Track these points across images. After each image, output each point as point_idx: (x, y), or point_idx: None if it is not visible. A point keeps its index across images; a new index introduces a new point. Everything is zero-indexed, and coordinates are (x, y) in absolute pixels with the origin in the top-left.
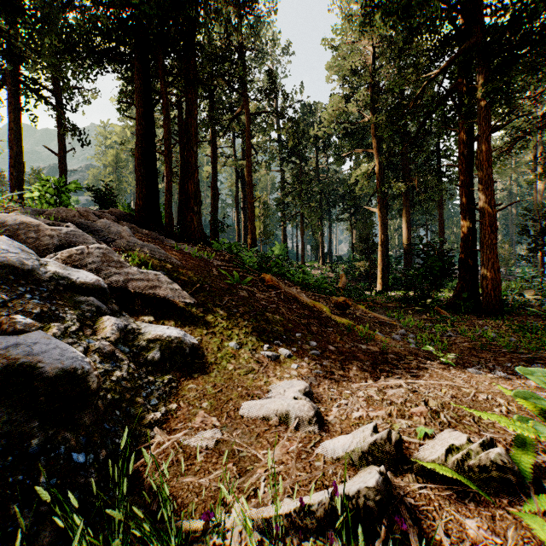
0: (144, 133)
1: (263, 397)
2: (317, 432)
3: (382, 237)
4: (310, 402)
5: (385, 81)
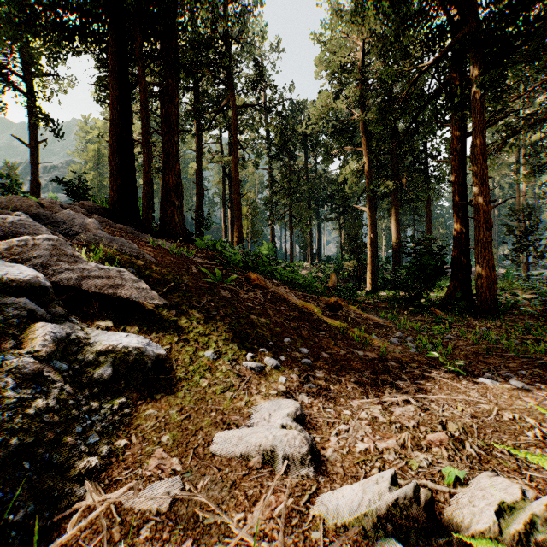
0: (119, 119)
1: (242, 425)
2: (313, 475)
3: (372, 236)
4: (303, 430)
5: (374, 78)
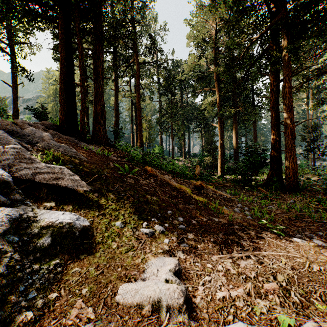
0: (65, 70)
1: (138, 279)
2: (187, 320)
3: (221, 142)
4: (180, 283)
5: (222, 46)
